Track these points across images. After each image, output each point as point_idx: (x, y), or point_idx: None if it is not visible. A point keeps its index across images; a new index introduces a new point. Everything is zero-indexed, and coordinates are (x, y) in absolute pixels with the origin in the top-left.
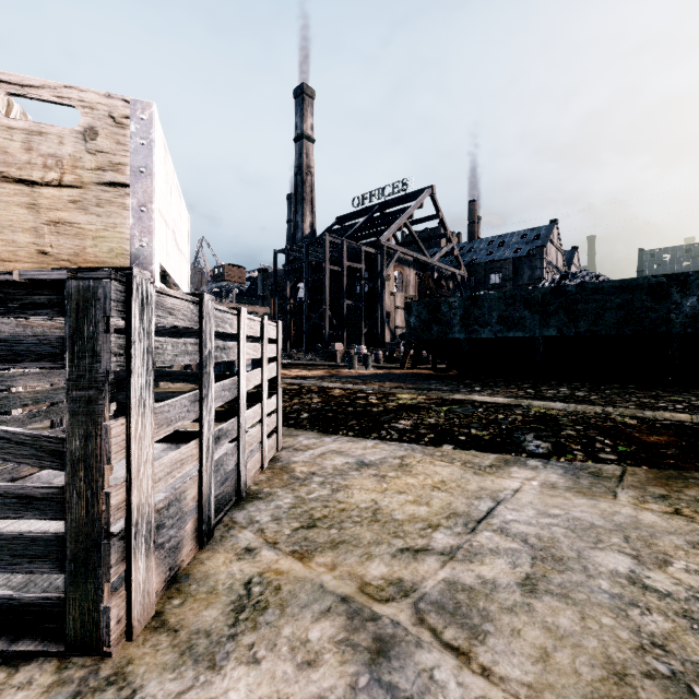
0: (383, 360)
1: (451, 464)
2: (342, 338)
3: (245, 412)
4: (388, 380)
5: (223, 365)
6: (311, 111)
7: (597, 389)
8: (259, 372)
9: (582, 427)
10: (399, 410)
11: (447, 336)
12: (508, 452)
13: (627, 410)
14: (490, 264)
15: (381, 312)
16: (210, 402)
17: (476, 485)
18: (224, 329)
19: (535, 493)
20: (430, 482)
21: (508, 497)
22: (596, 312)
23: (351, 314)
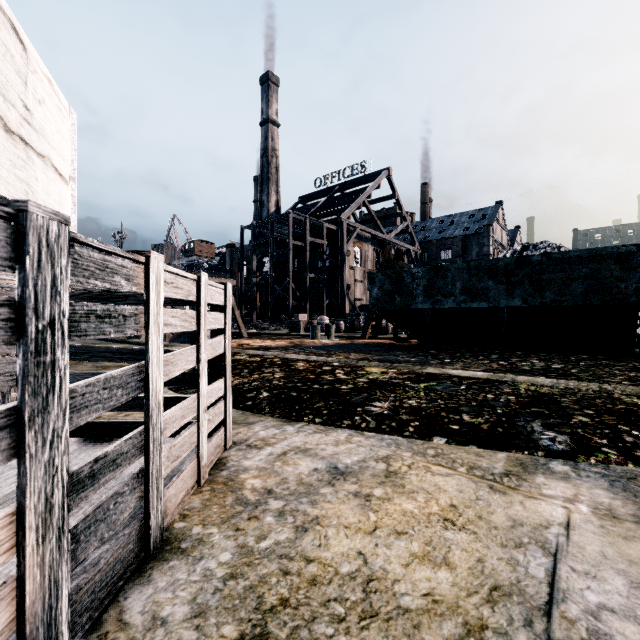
0: (344, 330)
1: (454, 471)
2: (305, 309)
3: (160, 415)
4: (352, 351)
5: (187, 335)
6: (276, 98)
7: (570, 360)
8: (193, 351)
9: (593, 411)
10: (371, 387)
11: (410, 307)
12: (518, 449)
13: (628, 387)
14: (442, 242)
15: (342, 285)
16: (55, 421)
17: (504, 514)
18: (109, 282)
19: (597, 531)
20: (436, 508)
21: (563, 542)
22: (563, 282)
23: (313, 286)
